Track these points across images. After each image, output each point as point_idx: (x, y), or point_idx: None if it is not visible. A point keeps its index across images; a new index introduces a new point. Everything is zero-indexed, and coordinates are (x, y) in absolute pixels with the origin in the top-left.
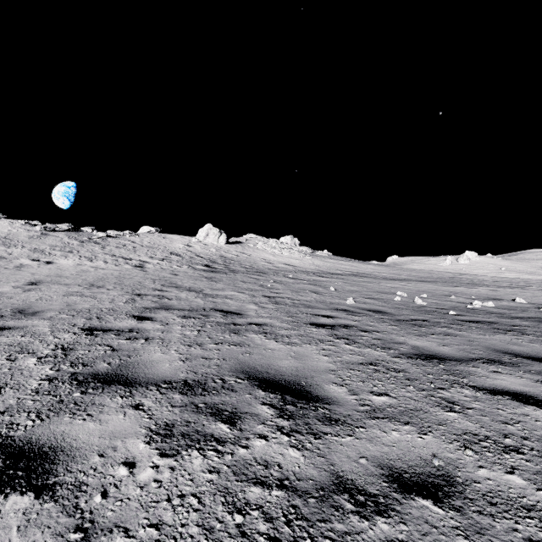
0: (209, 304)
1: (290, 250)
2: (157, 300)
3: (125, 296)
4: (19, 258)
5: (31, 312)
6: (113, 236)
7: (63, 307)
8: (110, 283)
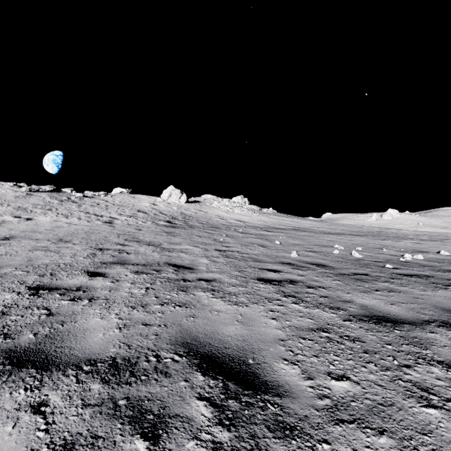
0: (164, 258)
1: (240, 208)
2: (116, 254)
3: (87, 251)
4: (2, 215)
5: None
6: (89, 196)
7: (23, 263)
8: (78, 238)
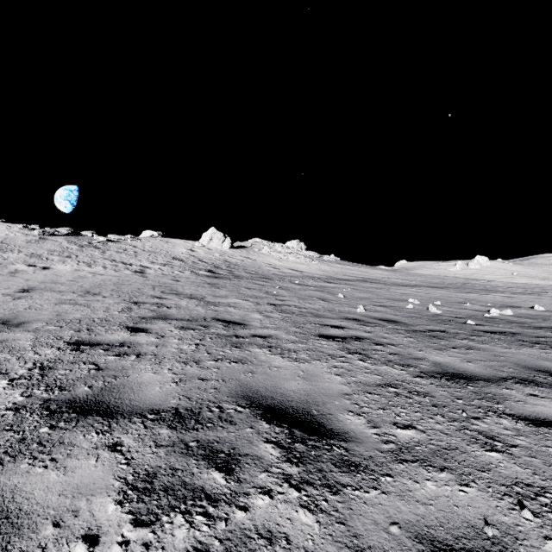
0: (210, 313)
1: (296, 254)
2: (155, 308)
3: (121, 305)
4: (14, 264)
5: (16, 323)
6: (113, 241)
7: (52, 317)
8: (107, 290)
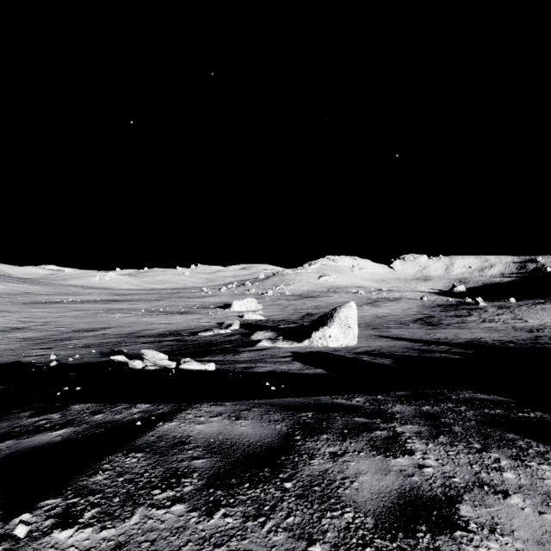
0: None
1: None
2: None
3: None
4: None
5: None
6: None
7: None
8: None
